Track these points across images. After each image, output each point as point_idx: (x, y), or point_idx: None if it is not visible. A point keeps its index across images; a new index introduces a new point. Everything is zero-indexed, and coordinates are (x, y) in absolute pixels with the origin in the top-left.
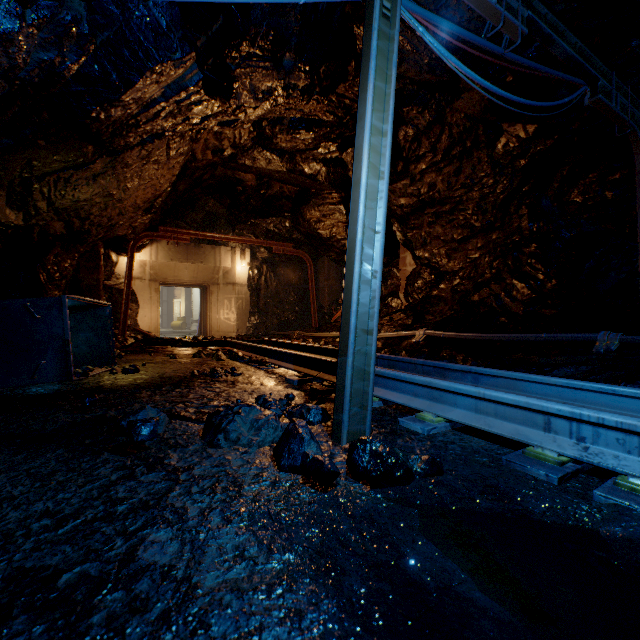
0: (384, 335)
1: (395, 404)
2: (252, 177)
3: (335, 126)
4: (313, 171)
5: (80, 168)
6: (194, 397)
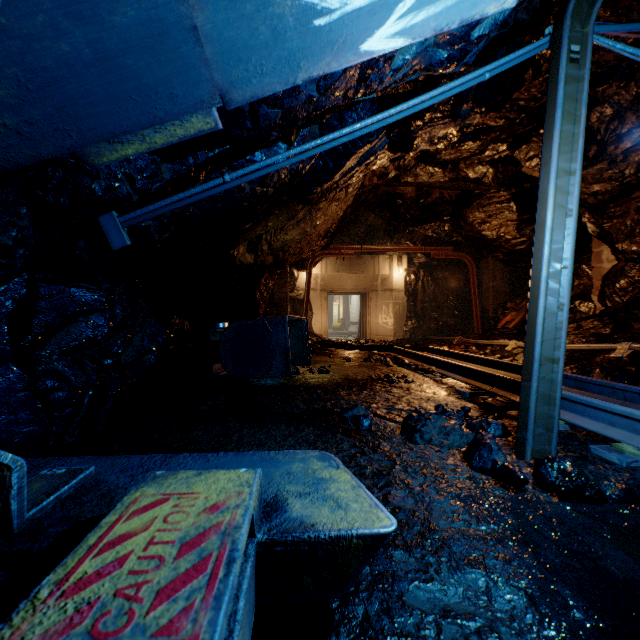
0: (569, 347)
1: (585, 430)
2: (411, 189)
3: (505, 128)
4: (478, 175)
5: (290, 219)
6: (381, 399)
